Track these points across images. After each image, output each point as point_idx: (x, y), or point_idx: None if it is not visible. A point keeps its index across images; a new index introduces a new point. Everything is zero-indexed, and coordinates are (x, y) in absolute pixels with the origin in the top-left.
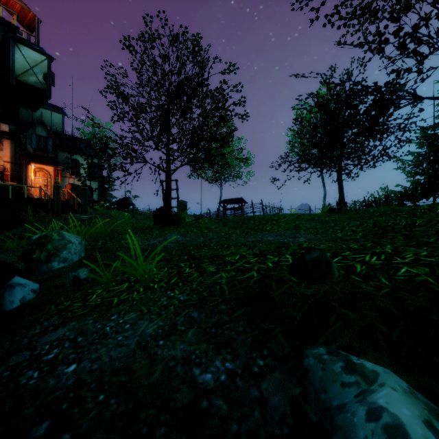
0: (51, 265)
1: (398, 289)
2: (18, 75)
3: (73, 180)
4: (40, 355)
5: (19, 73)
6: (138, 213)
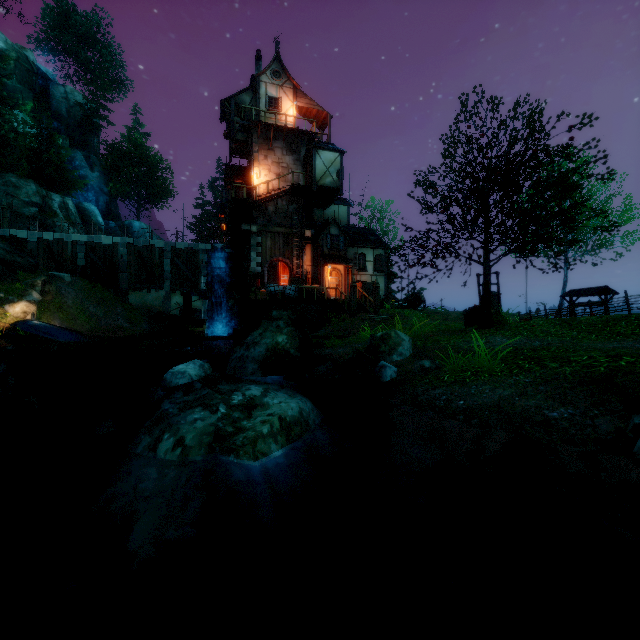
0: (392, 357)
1: None
2: (318, 180)
3: (360, 277)
4: (436, 397)
5: (319, 178)
6: (433, 312)
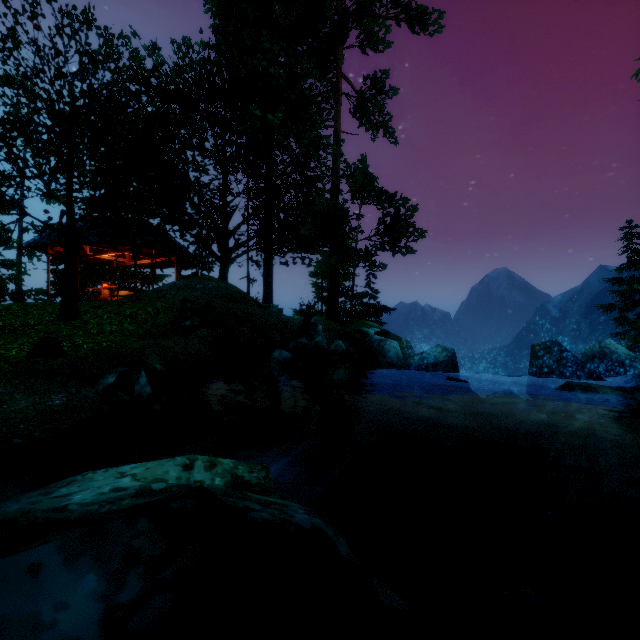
0: None
1: (94, 352)
2: None
3: None
4: None
5: None
6: None
